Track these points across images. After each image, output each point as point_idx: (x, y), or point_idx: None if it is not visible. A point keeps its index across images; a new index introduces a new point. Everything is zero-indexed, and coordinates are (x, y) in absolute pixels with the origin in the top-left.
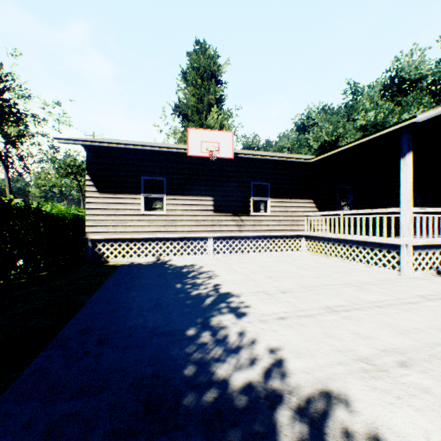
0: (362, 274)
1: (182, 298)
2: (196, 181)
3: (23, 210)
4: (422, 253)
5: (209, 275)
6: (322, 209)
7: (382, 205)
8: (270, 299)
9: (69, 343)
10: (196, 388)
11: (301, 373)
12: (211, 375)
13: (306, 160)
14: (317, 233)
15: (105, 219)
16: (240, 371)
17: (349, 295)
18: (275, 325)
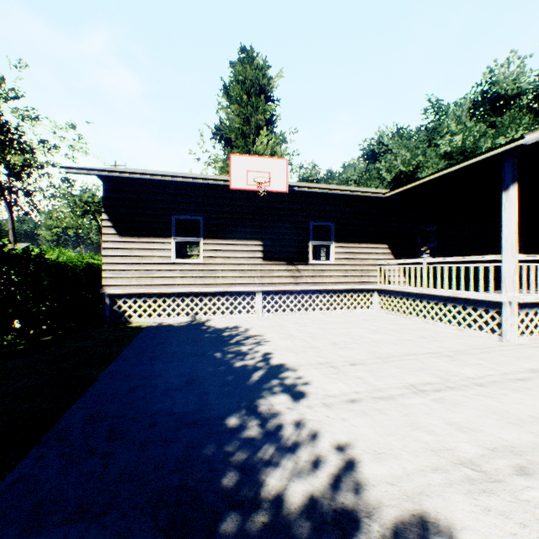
0: (452, 340)
1: (222, 371)
2: (240, 221)
3: (19, 258)
4: (529, 313)
5: (257, 341)
6: (399, 256)
7: (474, 251)
8: (336, 374)
9: (69, 437)
10: (237, 508)
11: (383, 484)
12: (260, 486)
13: (379, 195)
14: (393, 286)
15: (126, 269)
16: (298, 480)
17: (439, 369)
18: (344, 411)
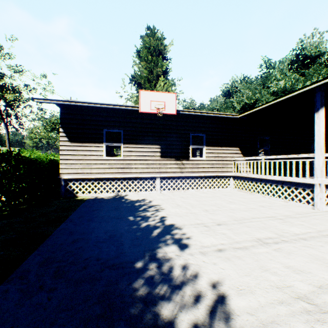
0: (282, 208)
1: (133, 229)
2: (146, 133)
3: (3, 155)
4: None
5: (157, 209)
6: (246, 155)
7: (293, 152)
8: (208, 231)
9: (27, 276)
10: None
11: (245, 314)
12: (157, 316)
13: (234, 116)
14: (242, 174)
15: (74, 163)
16: (184, 311)
17: (275, 228)
18: (214, 258)
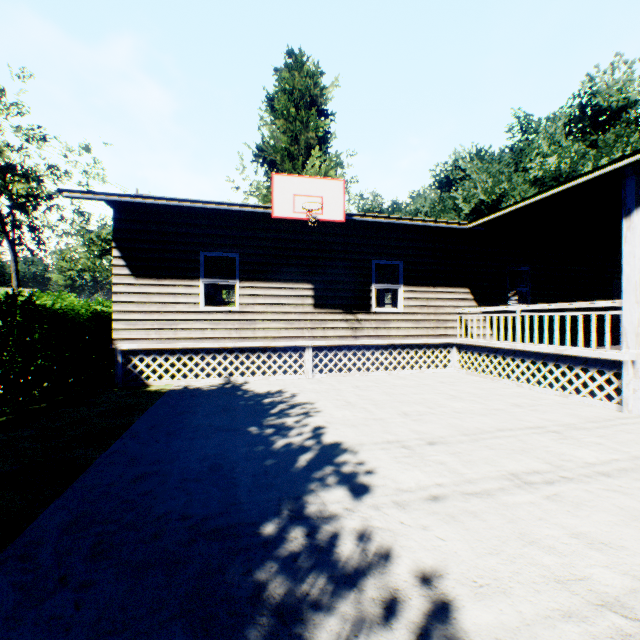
0: (557, 409)
1: (258, 453)
2: (286, 259)
3: None
4: None
5: (306, 411)
6: (484, 303)
7: (576, 297)
8: (410, 457)
9: (37, 554)
10: None
11: None
12: None
13: (459, 226)
14: (476, 340)
15: (143, 318)
16: (363, 634)
17: (546, 451)
18: (424, 515)
